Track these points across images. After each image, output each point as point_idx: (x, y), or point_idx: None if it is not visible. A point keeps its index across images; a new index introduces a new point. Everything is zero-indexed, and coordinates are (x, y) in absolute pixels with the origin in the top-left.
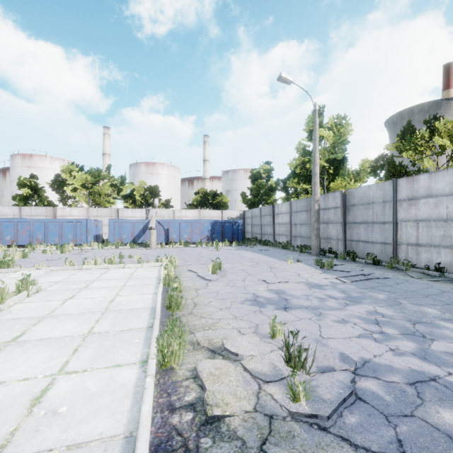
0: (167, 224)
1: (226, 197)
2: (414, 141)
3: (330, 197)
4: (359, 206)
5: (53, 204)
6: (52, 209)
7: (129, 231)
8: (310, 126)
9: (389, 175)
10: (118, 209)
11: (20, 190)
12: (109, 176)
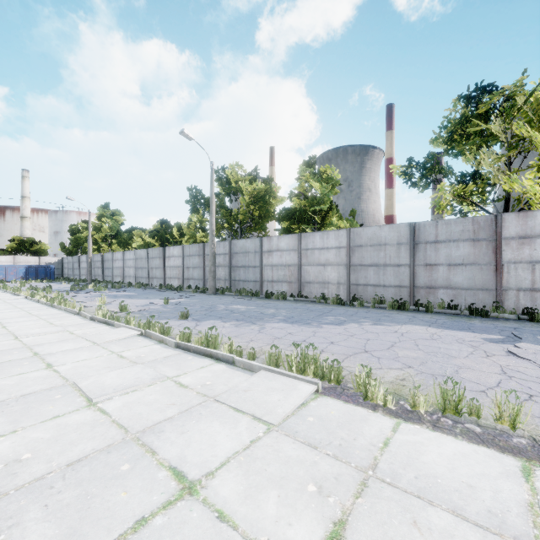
0: None
1: (45, 245)
2: (131, 236)
3: (99, 256)
4: (107, 261)
5: None
6: None
7: None
8: (101, 212)
9: (125, 248)
10: None
11: None
12: None
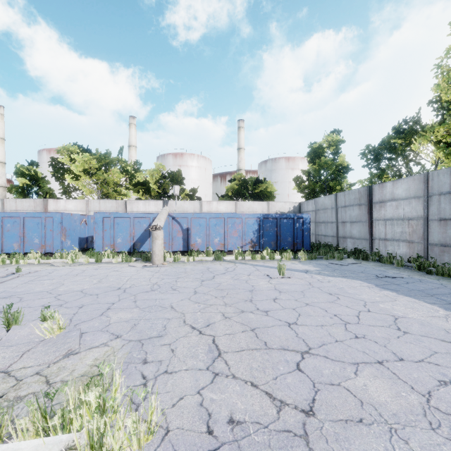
0: (186, 220)
1: (271, 185)
2: None
3: None
4: None
5: (57, 198)
6: (41, 202)
7: (126, 232)
8: None
9: None
10: (126, 202)
11: (19, 180)
12: (120, 161)
